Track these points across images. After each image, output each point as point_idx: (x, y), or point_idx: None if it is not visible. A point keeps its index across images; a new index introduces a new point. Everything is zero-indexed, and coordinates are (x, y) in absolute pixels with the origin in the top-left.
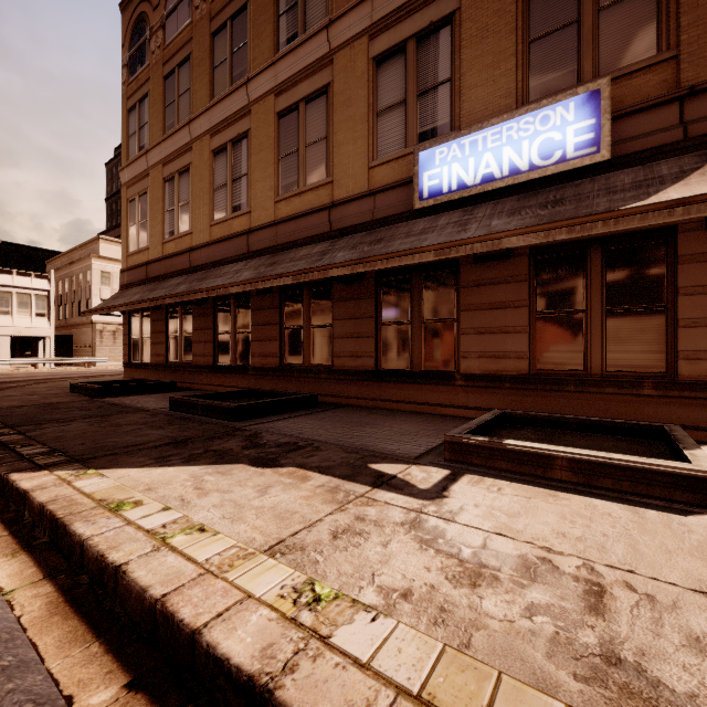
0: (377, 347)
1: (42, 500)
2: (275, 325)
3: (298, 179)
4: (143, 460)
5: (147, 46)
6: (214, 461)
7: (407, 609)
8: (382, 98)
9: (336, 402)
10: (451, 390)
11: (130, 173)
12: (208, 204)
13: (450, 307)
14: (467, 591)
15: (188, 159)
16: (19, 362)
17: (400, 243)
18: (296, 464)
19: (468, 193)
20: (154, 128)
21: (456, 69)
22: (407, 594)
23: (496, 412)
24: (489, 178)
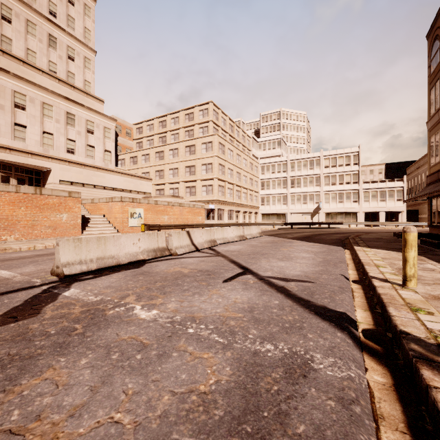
0: None
1: (355, 249)
2: None
3: None
4: (383, 249)
5: (438, 53)
6: (401, 252)
7: (389, 263)
8: None
9: None
10: None
11: (430, 124)
12: None
13: None
14: None
15: None
16: (387, 224)
17: None
18: (424, 256)
19: None
20: None
21: None
22: (392, 263)
23: None
24: None
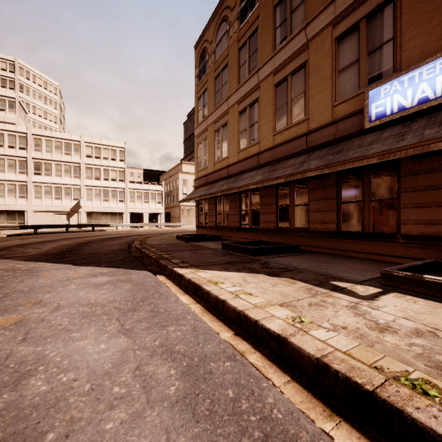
0: (338, 217)
1: (189, 278)
2: (273, 205)
3: (287, 120)
4: (218, 268)
5: (206, 64)
6: (249, 271)
7: (343, 331)
8: (342, 62)
9: (310, 250)
10: (393, 245)
11: (199, 130)
12: (236, 141)
13: (392, 190)
14: (377, 333)
15: (226, 118)
16: (151, 225)
17: (353, 152)
18: (289, 277)
19: (407, 113)
20: (210, 105)
21: (397, 30)
22: (344, 328)
23: (427, 261)
24: (424, 100)
